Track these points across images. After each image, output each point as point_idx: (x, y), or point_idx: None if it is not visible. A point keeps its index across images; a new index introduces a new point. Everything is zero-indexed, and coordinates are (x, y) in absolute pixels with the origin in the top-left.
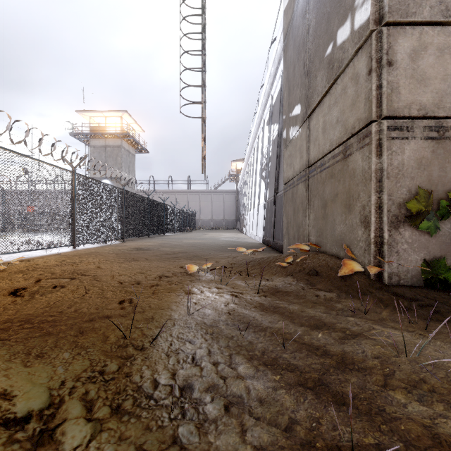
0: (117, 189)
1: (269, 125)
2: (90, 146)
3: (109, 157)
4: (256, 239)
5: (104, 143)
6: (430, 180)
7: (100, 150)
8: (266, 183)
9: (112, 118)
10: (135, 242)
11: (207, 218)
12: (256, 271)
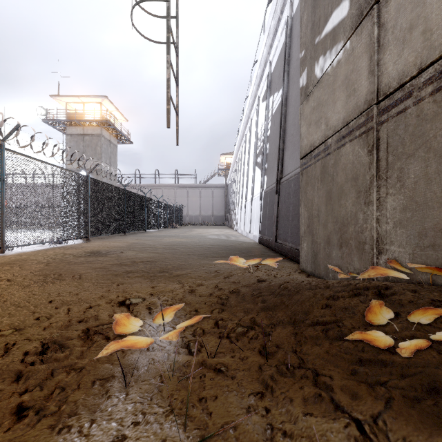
0: (78, 175)
1: (267, 97)
2: (66, 134)
3: (88, 147)
4: (250, 237)
5: (82, 131)
6: None
7: (77, 139)
8: (263, 169)
9: (91, 104)
10: (102, 241)
11: (195, 213)
12: (285, 339)
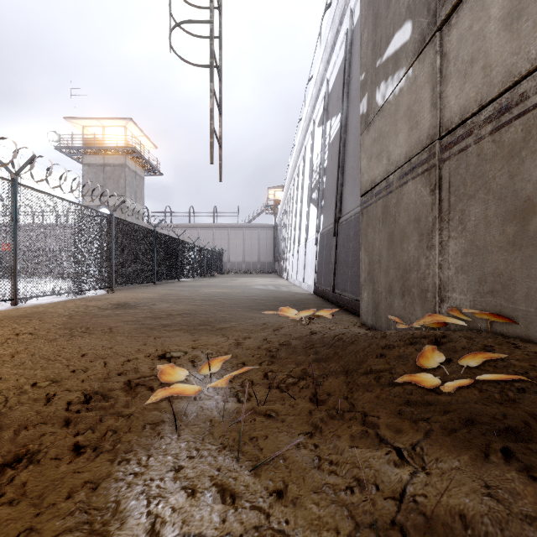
0: (100, 214)
1: (323, 122)
2: (83, 164)
3: (109, 179)
4: (304, 287)
5: (102, 161)
6: None
7: (97, 170)
8: (319, 207)
9: (113, 128)
10: (129, 292)
11: (238, 259)
12: (337, 387)
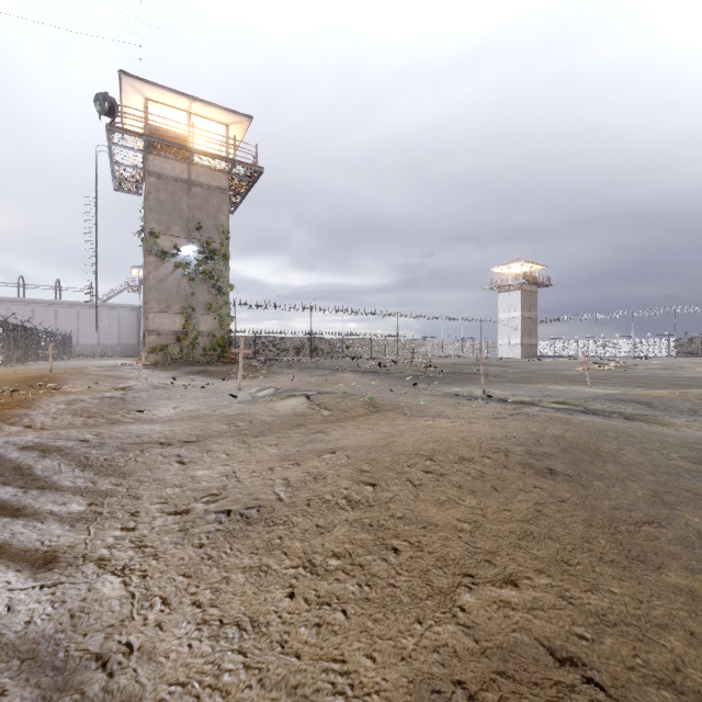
0: (2, 322)
1: None
2: None
3: None
4: None
5: None
6: (157, 344)
7: None
8: None
9: None
10: (22, 367)
11: (91, 341)
12: None
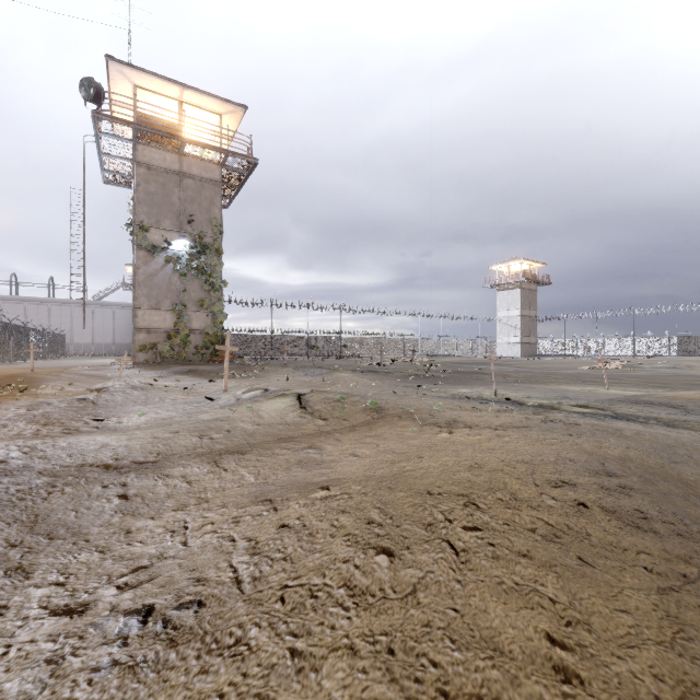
0: None
1: None
2: None
3: None
4: None
5: None
6: (147, 342)
7: None
8: None
9: None
10: (8, 366)
11: (85, 340)
12: None
